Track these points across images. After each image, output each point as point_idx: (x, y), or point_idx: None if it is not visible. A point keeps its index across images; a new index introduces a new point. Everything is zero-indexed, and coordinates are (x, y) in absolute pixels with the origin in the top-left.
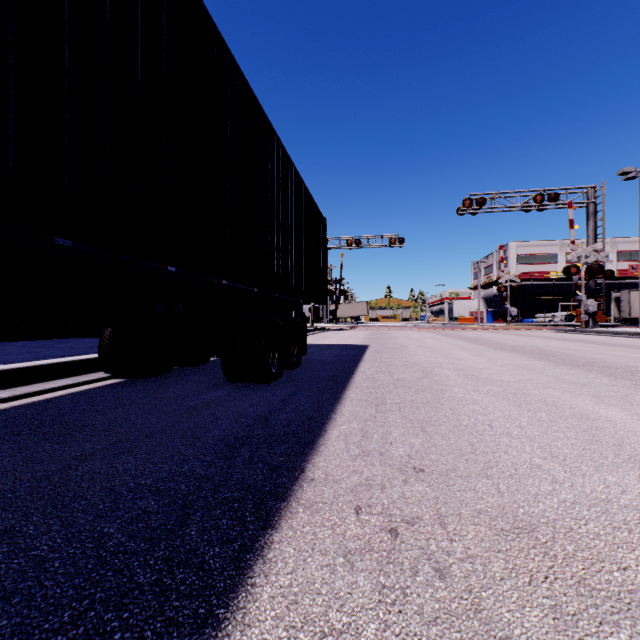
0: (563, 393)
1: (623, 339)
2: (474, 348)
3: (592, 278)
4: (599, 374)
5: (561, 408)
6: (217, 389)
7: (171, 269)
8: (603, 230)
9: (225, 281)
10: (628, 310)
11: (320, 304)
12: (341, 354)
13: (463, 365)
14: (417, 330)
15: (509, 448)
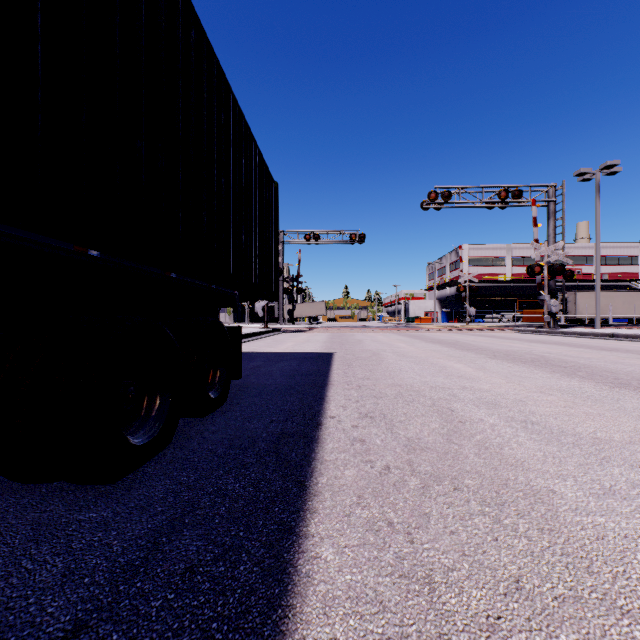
0: None
1: (598, 341)
2: (464, 356)
3: (553, 278)
4: None
5: None
6: None
7: None
8: (563, 230)
9: None
10: (574, 311)
11: (269, 299)
12: (298, 371)
13: (486, 392)
14: (380, 331)
15: None
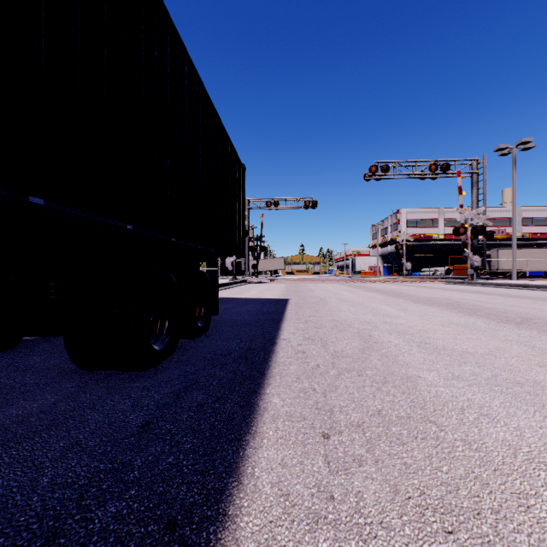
0: None
1: (510, 290)
2: (393, 301)
3: (476, 237)
4: None
5: None
6: (44, 391)
7: None
8: (484, 197)
9: (39, 199)
10: (496, 265)
11: (238, 256)
12: (260, 311)
13: (400, 325)
14: (329, 282)
15: None
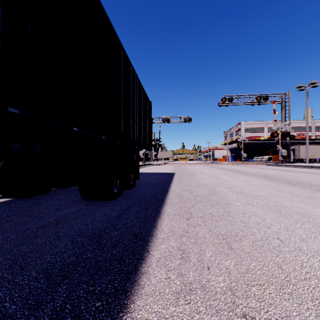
0: (305, 205)
1: (302, 169)
2: (232, 174)
3: (284, 139)
4: (312, 190)
5: (315, 219)
6: (73, 206)
7: (13, 110)
8: (289, 115)
9: (76, 128)
10: (298, 155)
11: (148, 150)
12: (160, 178)
13: (231, 185)
14: (198, 165)
15: (316, 271)
